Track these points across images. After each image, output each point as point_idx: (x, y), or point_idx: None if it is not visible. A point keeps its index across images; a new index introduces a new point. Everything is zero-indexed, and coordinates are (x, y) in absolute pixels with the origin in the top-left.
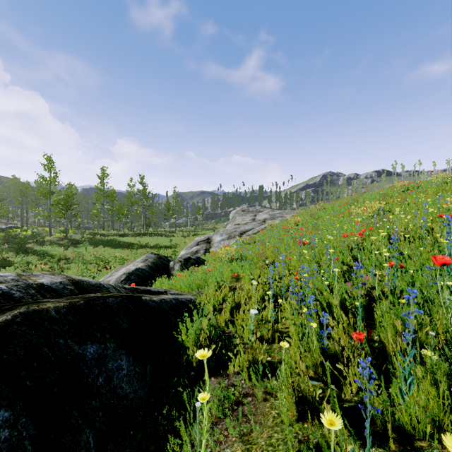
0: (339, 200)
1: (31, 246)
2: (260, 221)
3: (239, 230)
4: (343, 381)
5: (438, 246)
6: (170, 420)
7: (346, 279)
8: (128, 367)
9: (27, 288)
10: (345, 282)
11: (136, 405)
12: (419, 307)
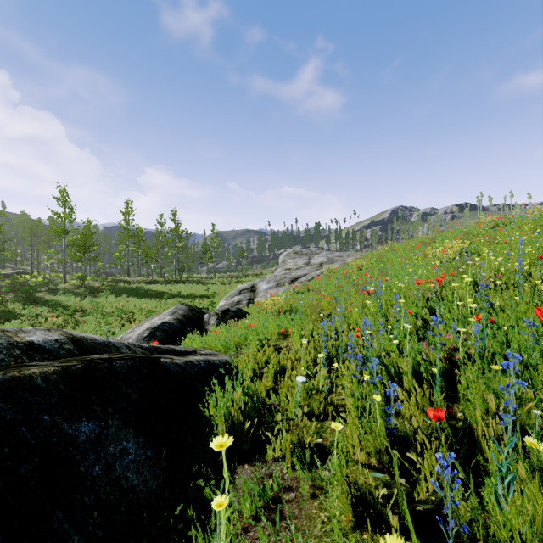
0: (412, 239)
1: (41, 296)
2: (316, 265)
3: (290, 276)
4: (416, 475)
5: (538, 296)
6: (186, 524)
7: (420, 337)
8: (136, 451)
9: (10, 348)
10: (419, 340)
11: (146, 501)
12: (518, 376)
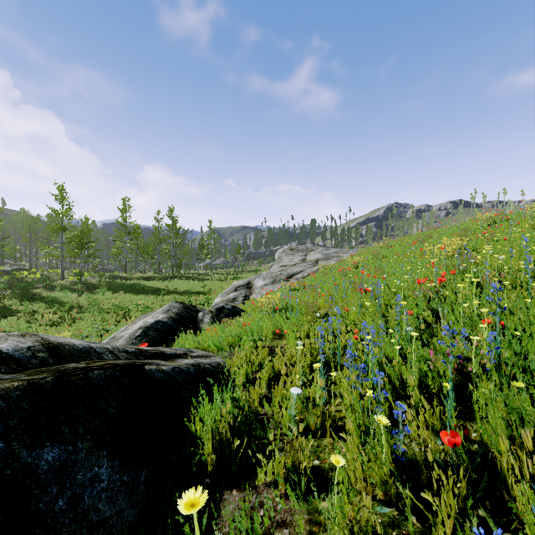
0: (408, 236)
1: (39, 292)
2: (312, 262)
3: (286, 273)
4: (432, 518)
5: None
6: None
7: (424, 341)
8: (110, 477)
9: None
10: (423, 345)
11: (120, 534)
12: None
